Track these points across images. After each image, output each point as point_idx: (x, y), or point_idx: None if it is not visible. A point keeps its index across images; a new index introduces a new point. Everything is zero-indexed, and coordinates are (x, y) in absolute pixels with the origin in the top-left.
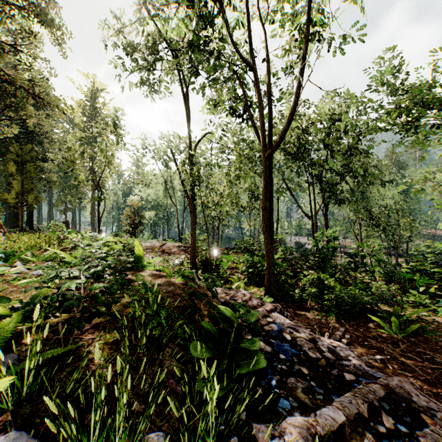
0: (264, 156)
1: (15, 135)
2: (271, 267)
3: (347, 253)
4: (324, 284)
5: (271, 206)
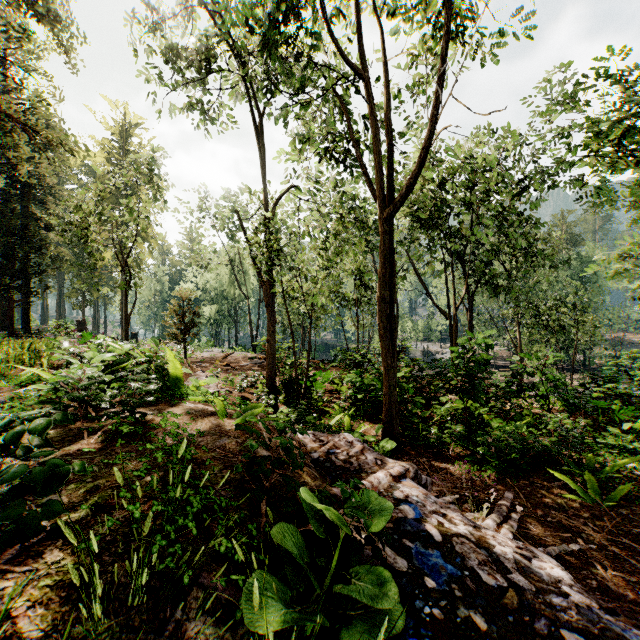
0: (382, 217)
1: (3, 189)
2: (392, 393)
3: (504, 369)
4: (475, 417)
5: (393, 296)
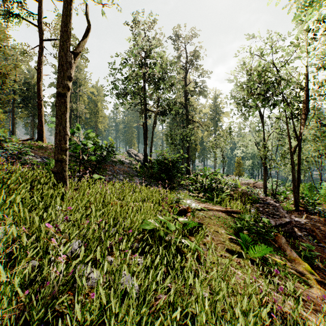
0: (291, 151)
1: None
2: (296, 195)
3: None
4: None
5: (299, 169)
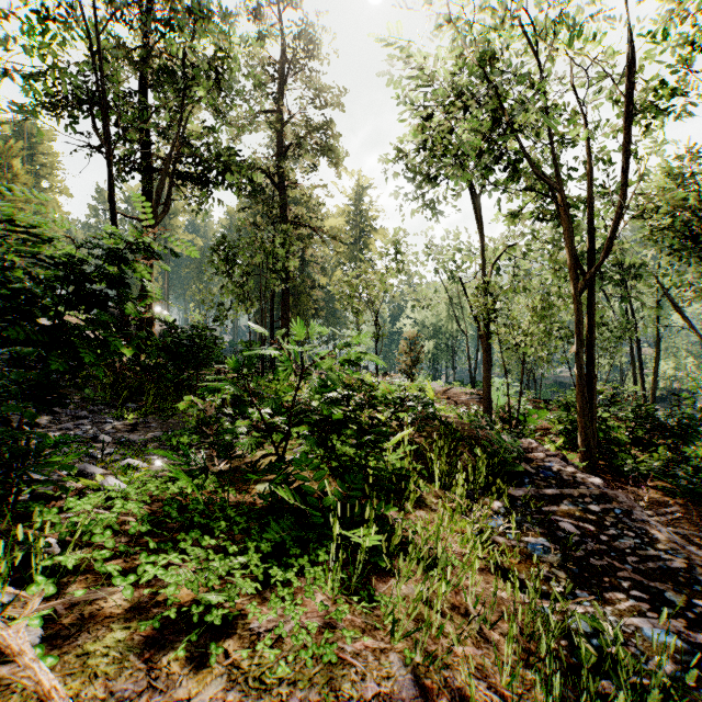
0: (576, 290)
1: None
2: (588, 427)
3: None
4: (687, 461)
5: (592, 349)
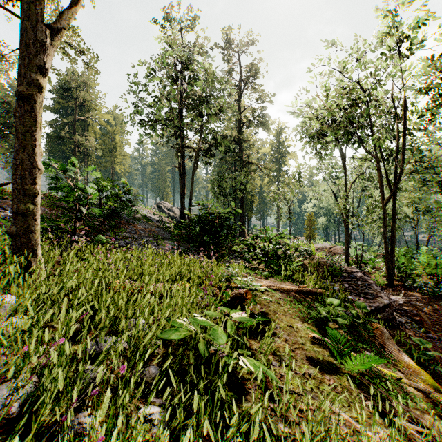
0: (382, 204)
1: None
2: (389, 265)
3: None
4: (440, 282)
5: (393, 229)
